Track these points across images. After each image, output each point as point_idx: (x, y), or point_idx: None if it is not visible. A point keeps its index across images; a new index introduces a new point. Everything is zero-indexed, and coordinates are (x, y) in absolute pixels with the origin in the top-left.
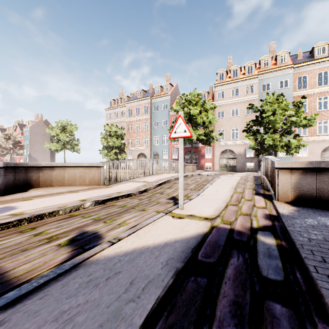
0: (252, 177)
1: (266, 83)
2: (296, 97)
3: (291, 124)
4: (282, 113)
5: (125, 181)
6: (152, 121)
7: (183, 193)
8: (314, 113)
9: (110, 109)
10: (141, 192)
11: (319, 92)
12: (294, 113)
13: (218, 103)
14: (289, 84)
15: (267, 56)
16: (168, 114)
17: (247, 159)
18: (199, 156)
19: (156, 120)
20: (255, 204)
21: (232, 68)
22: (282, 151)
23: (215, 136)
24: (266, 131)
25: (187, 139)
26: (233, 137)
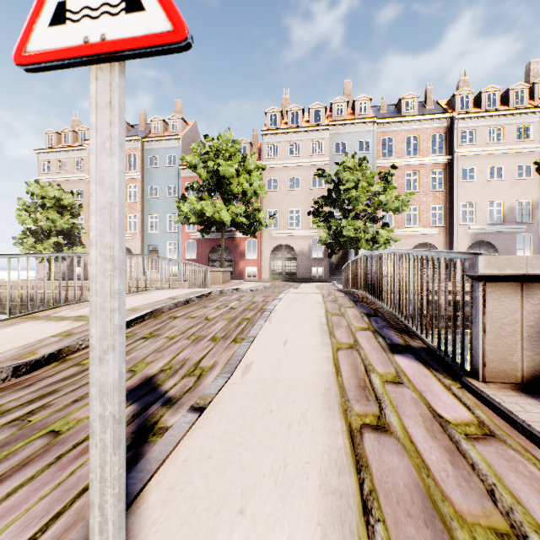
0: (343, 295)
1: (340, 141)
2: (380, 169)
3: (379, 205)
4: (366, 189)
5: (13, 320)
6: (145, 185)
7: (123, 468)
8: (402, 194)
9: (49, 151)
10: (32, 365)
11: (408, 165)
12: (384, 189)
13: (269, 163)
14: (371, 147)
15: (341, 99)
16: (179, 175)
17: (313, 260)
18: (235, 254)
19: (154, 183)
20: (435, 409)
21: (291, 108)
22: (367, 249)
23: (264, 220)
24: (344, 215)
25: (214, 222)
26: (291, 225)
